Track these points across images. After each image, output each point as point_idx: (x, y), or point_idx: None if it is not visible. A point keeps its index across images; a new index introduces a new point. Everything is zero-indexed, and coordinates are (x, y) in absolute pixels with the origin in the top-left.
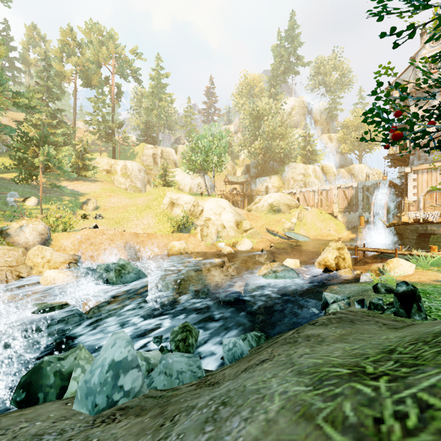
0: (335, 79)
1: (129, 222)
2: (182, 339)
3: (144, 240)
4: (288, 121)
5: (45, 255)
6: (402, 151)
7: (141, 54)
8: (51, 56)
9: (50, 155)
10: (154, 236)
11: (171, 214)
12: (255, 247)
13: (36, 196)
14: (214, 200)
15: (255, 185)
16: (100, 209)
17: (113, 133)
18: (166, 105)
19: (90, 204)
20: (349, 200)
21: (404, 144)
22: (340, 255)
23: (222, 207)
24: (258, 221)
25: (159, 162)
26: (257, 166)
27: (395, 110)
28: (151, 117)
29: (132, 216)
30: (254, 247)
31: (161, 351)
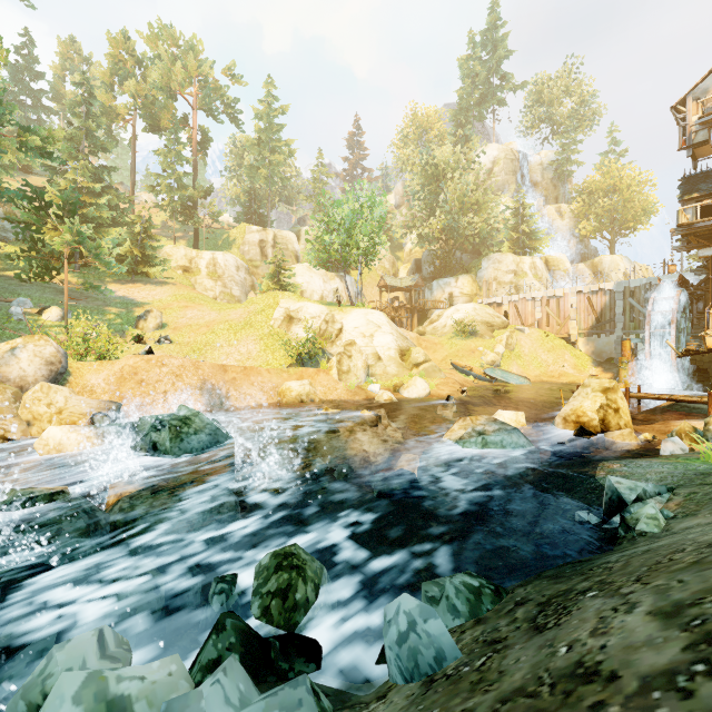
0: (569, 111)
1: (216, 349)
2: (279, 590)
3: (237, 378)
4: (486, 184)
5: (55, 401)
6: (706, 218)
7: (241, 76)
8: (93, 78)
9: (81, 233)
10: (255, 372)
11: (288, 336)
12: (435, 392)
13: (62, 305)
14: (362, 312)
15: (430, 291)
16: (167, 327)
17: (195, 207)
18: (281, 159)
19: (151, 319)
20: (599, 313)
21: (708, 207)
22: (610, 402)
23: (376, 323)
24: (438, 351)
25: (270, 254)
26: (434, 260)
27: (691, 145)
28: (257, 180)
29: (221, 340)
30: (433, 392)
31: (217, 630)
